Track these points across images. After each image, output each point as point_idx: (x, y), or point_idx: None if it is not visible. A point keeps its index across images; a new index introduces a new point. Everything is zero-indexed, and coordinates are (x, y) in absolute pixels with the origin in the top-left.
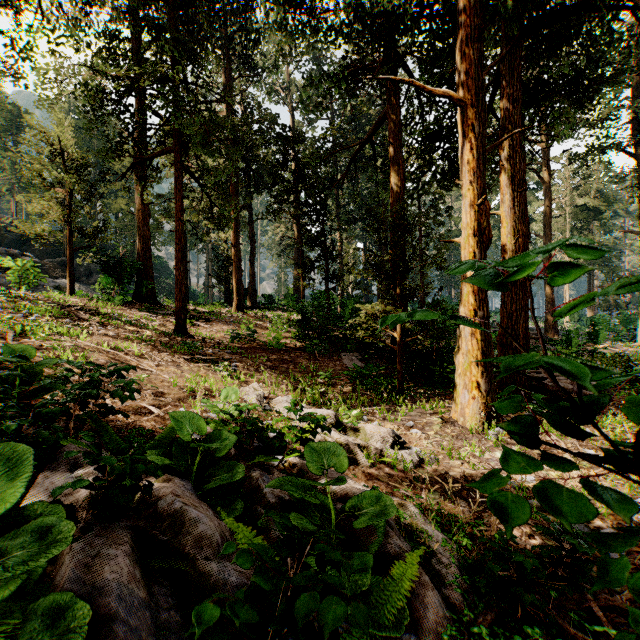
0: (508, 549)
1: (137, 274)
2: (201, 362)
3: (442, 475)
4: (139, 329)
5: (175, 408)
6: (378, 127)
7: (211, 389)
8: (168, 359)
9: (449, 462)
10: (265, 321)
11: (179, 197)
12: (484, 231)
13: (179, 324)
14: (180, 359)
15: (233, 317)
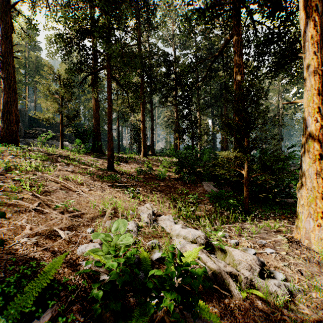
0: None
1: (93, 138)
2: (118, 187)
3: None
4: (88, 167)
5: (84, 229)
6: (225, 44)
7: (118, 208)
8: (98, 185)
9: (320, 298)
10: (158, 162)
11: (109, 93)
12: None
13: (109, 164)
14: (105, 185)
15: (141, 160)
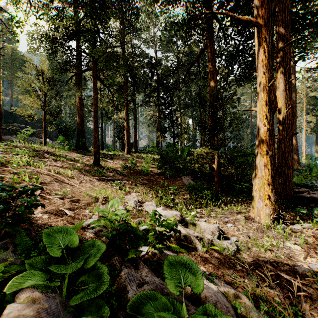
0: None
1: (77, 135)
2: (105, 181)
3: (255, 261)
4: (74, 163)
5: (83, 210)
6: (202, 53)
7: (108, 197)
8: (87, 179)
9: (257, 250)
10: (141, 159)
11: (95, 93)
12: (272, 102)
13: (95, 160)
14: (94, 179)
15: (125, 157)
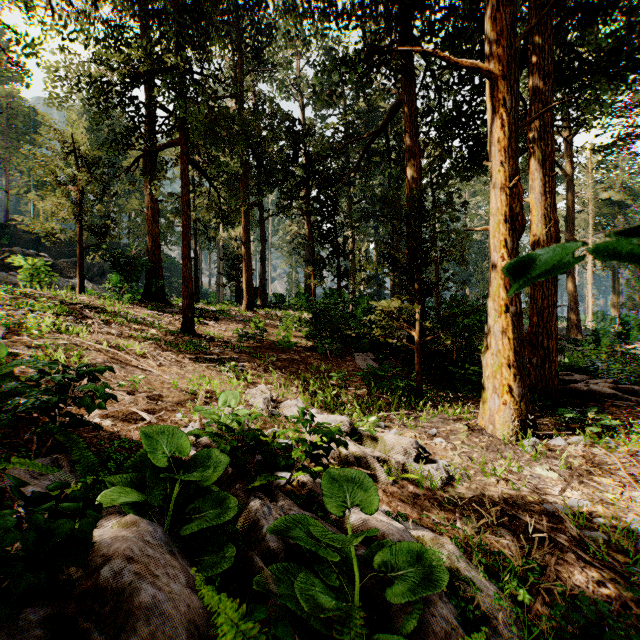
0: (574, 602)
1: (146, 272)
2: (207, 362)
3: (477, 496)
4: (145, 327)
5: (171, 413)
6: (393, 116)
7: (215, 391)
8: (172, 359)
9: (483, 479)
10: (275, 320)
11: (186, 191)
12: (516, 217)
13: (186, 322)
14: (185, 359)
15: (243, 316)
